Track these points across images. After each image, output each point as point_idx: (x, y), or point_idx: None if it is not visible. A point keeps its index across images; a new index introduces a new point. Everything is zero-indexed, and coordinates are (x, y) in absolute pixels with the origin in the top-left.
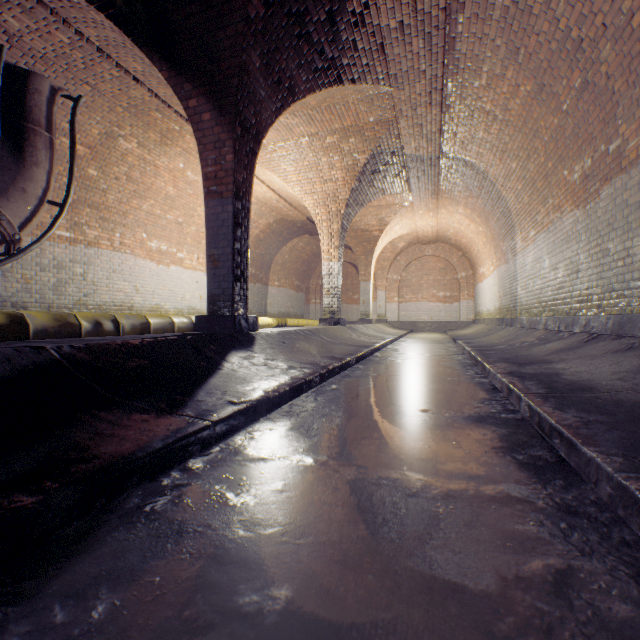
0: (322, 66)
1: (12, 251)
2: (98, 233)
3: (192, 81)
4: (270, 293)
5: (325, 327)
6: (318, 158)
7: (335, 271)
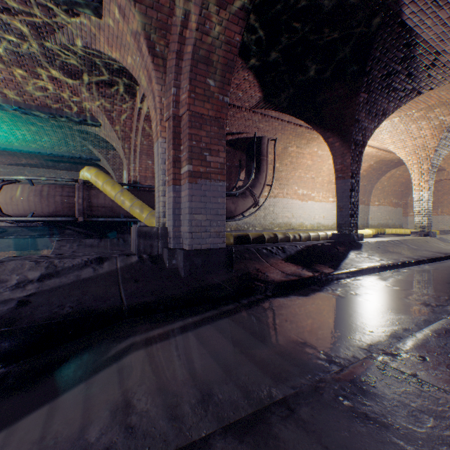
0: (404, 94)
1: (256, 206)
2: (277, 191)
3: (330, 131)
4: (370, 210)
5: (412, 238)
6: (407, 126)
7: (424, 198)
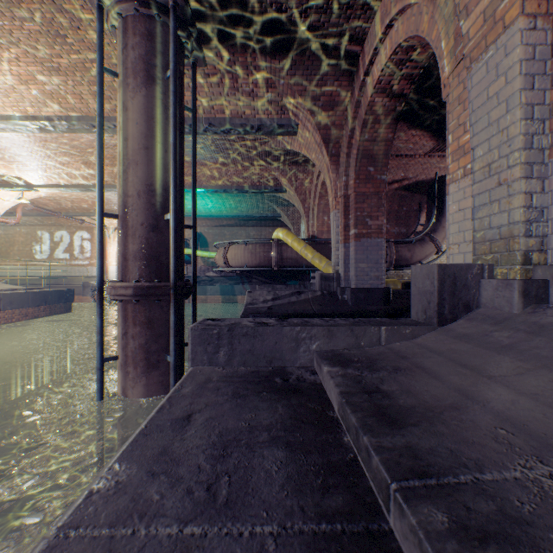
0: None
1: (438, 253)
2: None
3: None
4: None
5: None
6: None
7: None
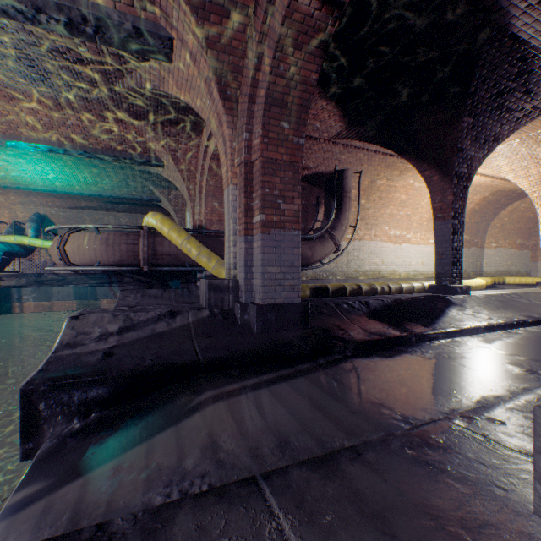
0: (522, 115)
1: (337, 251)
2: (363, 232)
3: (426, 163)
4: (485, 254)
5: (537, 291)
6: (531, 150)
7: None
